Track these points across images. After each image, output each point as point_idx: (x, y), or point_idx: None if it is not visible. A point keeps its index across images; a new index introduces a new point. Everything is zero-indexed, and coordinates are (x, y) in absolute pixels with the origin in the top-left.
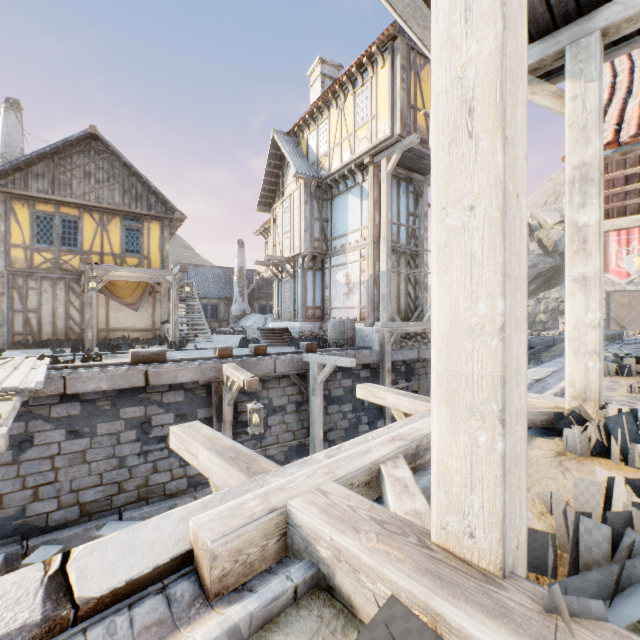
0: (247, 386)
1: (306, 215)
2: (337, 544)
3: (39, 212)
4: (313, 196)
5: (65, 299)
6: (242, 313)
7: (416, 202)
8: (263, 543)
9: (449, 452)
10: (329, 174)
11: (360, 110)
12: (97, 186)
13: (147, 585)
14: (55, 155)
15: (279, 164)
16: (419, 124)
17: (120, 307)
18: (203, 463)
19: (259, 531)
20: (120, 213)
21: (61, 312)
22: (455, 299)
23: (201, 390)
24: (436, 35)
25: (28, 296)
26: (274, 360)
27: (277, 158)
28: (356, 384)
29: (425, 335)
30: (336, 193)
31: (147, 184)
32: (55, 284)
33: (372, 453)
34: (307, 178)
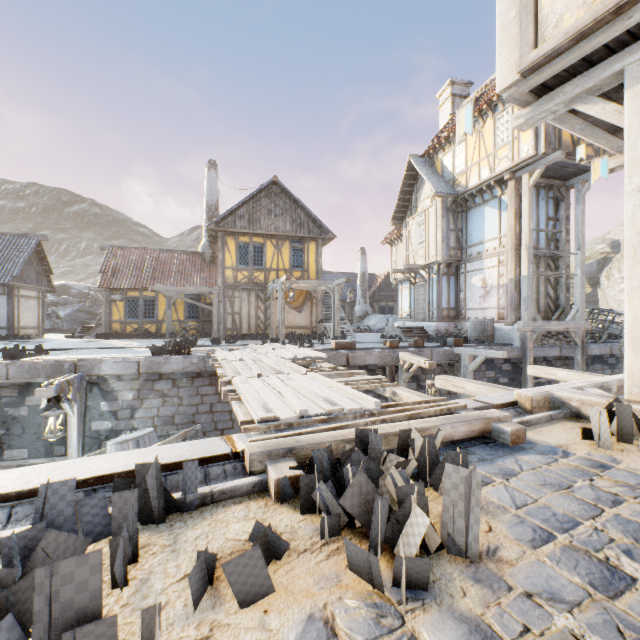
0: (428, 367)
1: (442, 228)
2: (581, 399)
3: (240, 243)
4: (449, 210)
5: (255, 304)
6: (364, 314)
7: (556, 206)
8: (543, 402)
9: (632, 365)
10: (466, 190)
11: (500, 133)
12: (275, 219)
13: (507, 406)
14: (250, 201)
15: (412, 183)
16: (563, 139)
17: (289, 310)
18: (470, 390)
19: (542, 397)
20: (289, 238)
21: (253, 314)
22: (635, 311)
23: (379, 371)
24: (626, 216)
25: (234, 303)
26: (431, 351)
27: (411, 178)
28: (498, 376)
29: (567, 334)
30: (471, 206)
31: (308, 213)
32: (249, 294)
33: (576, 384)
34: (444, 196)
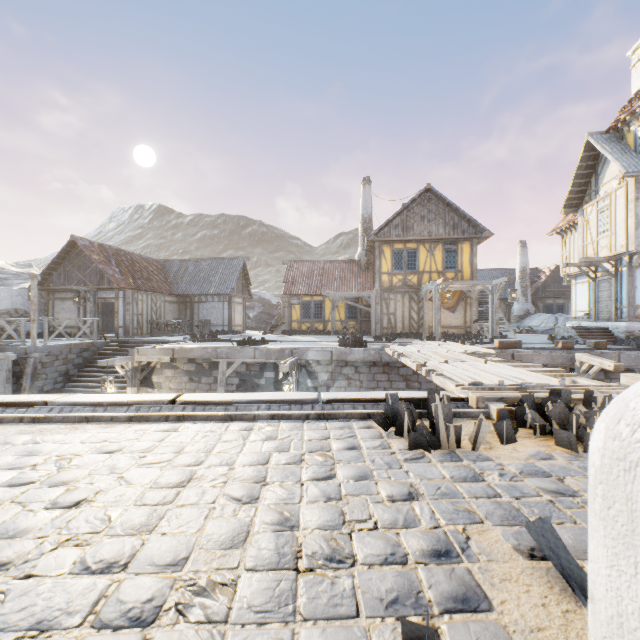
0: (613, 369)
1: (636, 212)
2: None
3: (395, 250)
4: None
5: (408, 305)
6: (525, 313)
7: None
8: None
9: None
10: None
11: None
12: (428, 225)
13: None
14: (404, 210)
15: (591, 164)
16: None
17: (441, 310)
18: None
19: None
20: (441, 241)
21: (406, 314)
22: None
23: None
24: None
25: (389, 304)
26: (617, 354)
27: (589, 159)
28: None
29: None
30: None
31: (462, 215)
32: (403, 296)
33: None
34: (638, 175)
